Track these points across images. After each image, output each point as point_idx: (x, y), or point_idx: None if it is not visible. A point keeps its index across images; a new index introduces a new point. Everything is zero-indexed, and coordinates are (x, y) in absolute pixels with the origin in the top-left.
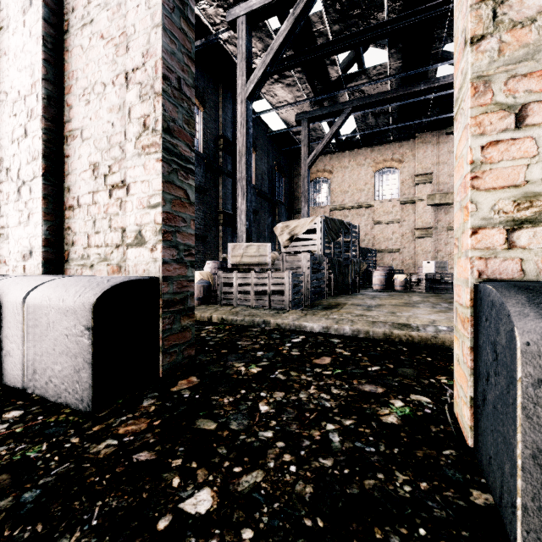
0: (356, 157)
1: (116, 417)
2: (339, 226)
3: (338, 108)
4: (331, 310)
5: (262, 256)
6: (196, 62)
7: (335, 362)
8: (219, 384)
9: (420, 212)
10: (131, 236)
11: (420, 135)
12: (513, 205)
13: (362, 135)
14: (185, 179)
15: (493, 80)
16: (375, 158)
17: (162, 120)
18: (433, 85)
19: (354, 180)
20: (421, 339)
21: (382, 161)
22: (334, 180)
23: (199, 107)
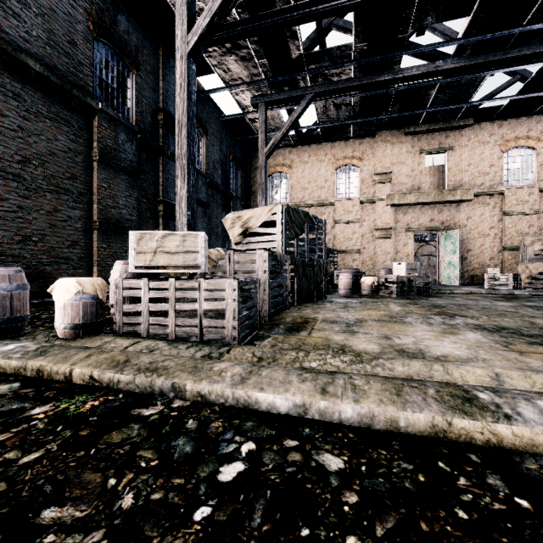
0: (317, 152)
1: None
2: (303, 219)
3: (298, 93)
4: (299, 334)
5: (190, 252)
6: (126, 10)
7: None
8: None
9: (380, 212)
10: None
11: (380, 133)
12: None
13: (323, 128)
14: None
15: None
16: (335, 155)
17: None
18: (397, 76)
19: (314, 177)
20: (520, 442)
21: (342, 158)
22: (294, 176)
23: (130, 67)
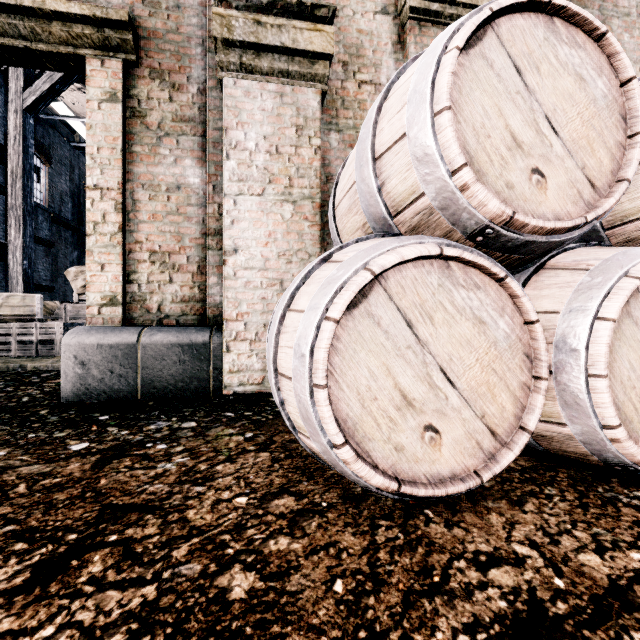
0: None
1: None
2: None
3: None
4: None
5: (29, 306)
6: None
7: None
8: None
9: None
10: None
11: None
12: (101, 298)
13: None
14: None
15: (94, 252)
16: None
17: None
18: None
19: None
20: None
21: None
22: None
23: None
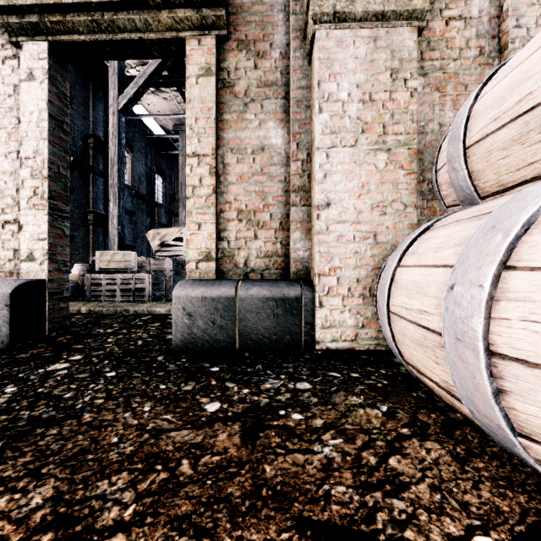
0: None
1: (24, 349)
2: None
3: None
4: None
5: (128, 261)
6: None
7: (162, 324)
8: (86, 336)
9: None
10: (24, 255)
11: None
12: (198, 255)
13: None
14: (63, 222)
15: (192, 213)
16: None
17: (48, 192)
18: None
19: None
20: None
21: None
22: None
23: None
